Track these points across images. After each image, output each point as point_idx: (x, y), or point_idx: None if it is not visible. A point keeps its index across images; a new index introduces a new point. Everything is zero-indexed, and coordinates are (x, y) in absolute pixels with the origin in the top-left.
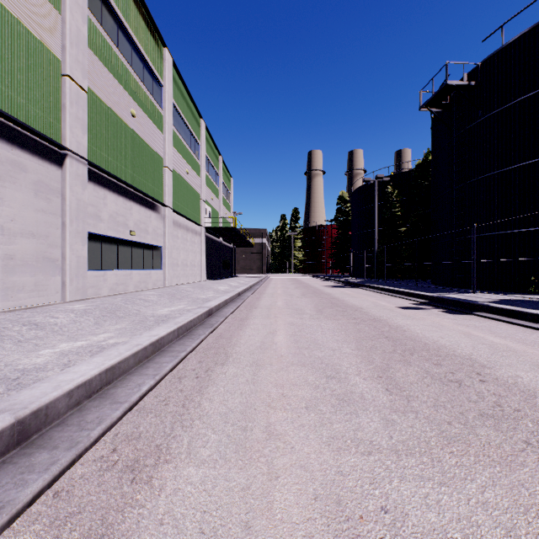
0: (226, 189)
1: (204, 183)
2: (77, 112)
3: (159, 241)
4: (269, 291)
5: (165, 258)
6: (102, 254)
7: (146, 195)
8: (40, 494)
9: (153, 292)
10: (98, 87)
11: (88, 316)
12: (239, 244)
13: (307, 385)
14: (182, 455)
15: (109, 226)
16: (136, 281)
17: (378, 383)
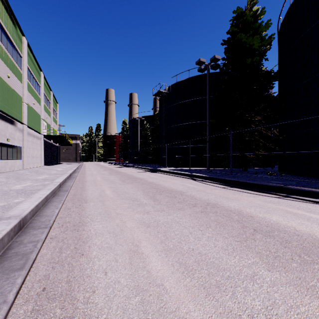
0: (54, 111)
1: (43, 109)
2: None
3: (20, 143)
4: (87, 169)
5: (23, 153)
6: None
7: (15, 119)
8: (71, 189)
9: (23, 171)
10: None
11: (11, 179)
12: (63, 144)
13: (107, 182)
14: (88, 187)
15: None
16: (9, 166)
17: (121, 181)
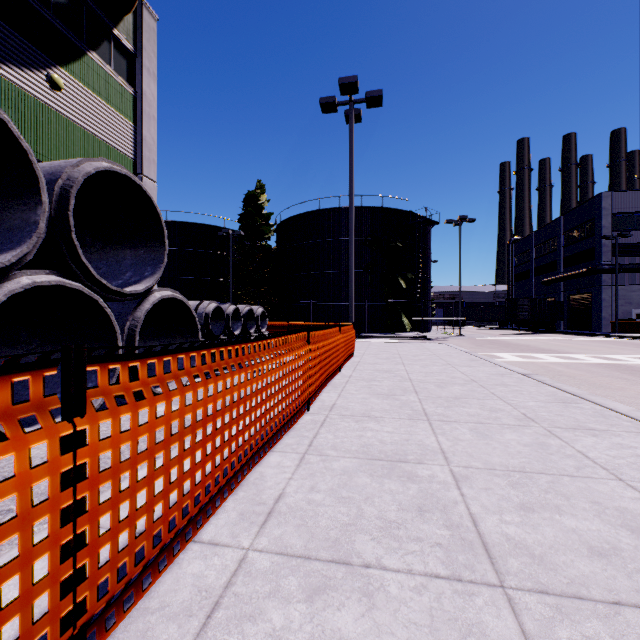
0: None
1: None
2: None
3: None
4: None
5: None
6: None
7: None
8: None
9: None
10: None
11: None
12: None
13: None
14: None
15: None
16: None
17: None
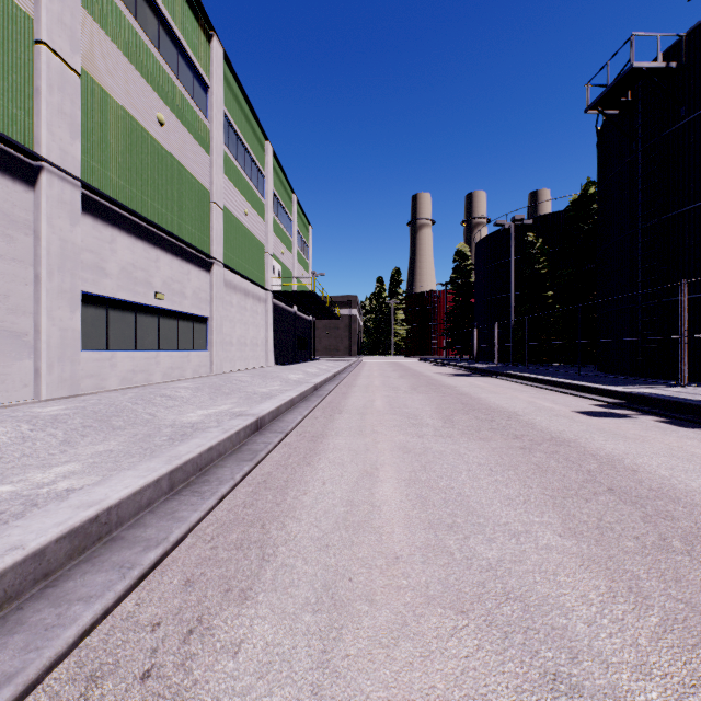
0: (302, 242)
1: (270, 230)
2: (62, 103)
3: (203, 309)
4: (361, 382)
5: (212, 334)
6: (108, 327)
7: (182, 241)
8: None
9: (189, 384)
10: (100, 71)
11: (56, 427)
12: (320, 316)
13: None
14: None
15: (119, 285)
16: (165, 367)
17: None
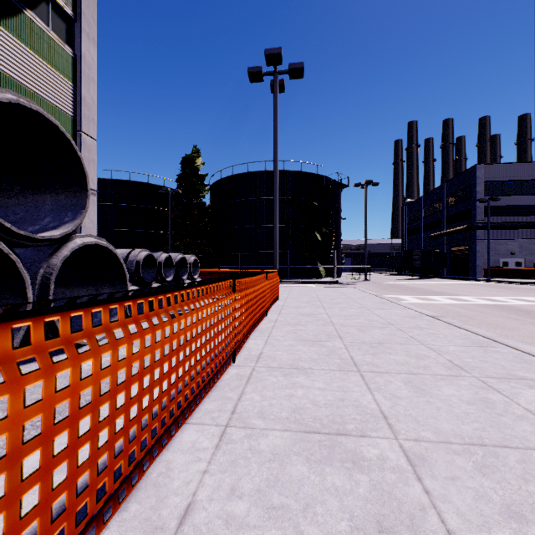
0: None
1: None
2: None
3: None
4: None
5: None
6: None
7: None
8: None
9: None
10: None
11: None
12: None
13: None
14: None
15: None
16: None
17: None
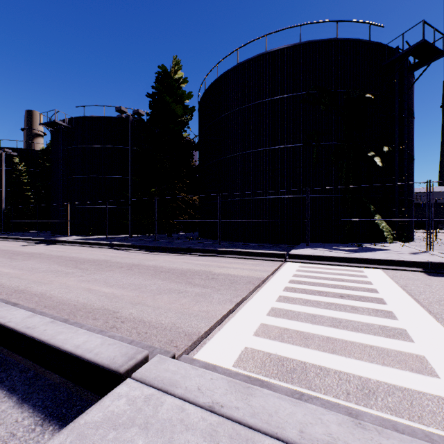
0: None
1: None
2: None
3: None
4: None
5: None
6: None
7: None
8: None
9: None
10: None
11: None
12: None
13: None
14: None
15: None
16: None
17: (8, 259)
